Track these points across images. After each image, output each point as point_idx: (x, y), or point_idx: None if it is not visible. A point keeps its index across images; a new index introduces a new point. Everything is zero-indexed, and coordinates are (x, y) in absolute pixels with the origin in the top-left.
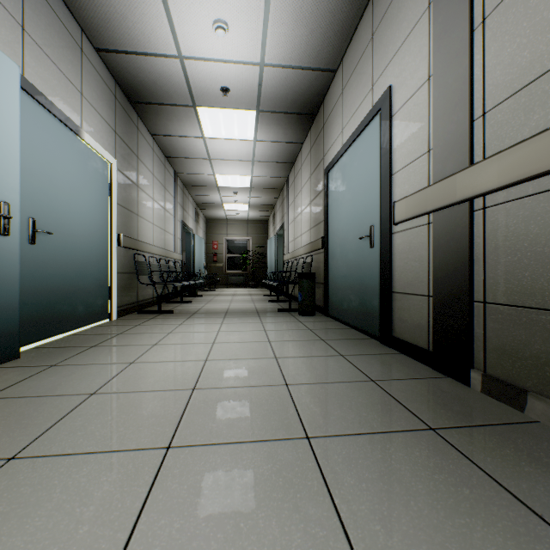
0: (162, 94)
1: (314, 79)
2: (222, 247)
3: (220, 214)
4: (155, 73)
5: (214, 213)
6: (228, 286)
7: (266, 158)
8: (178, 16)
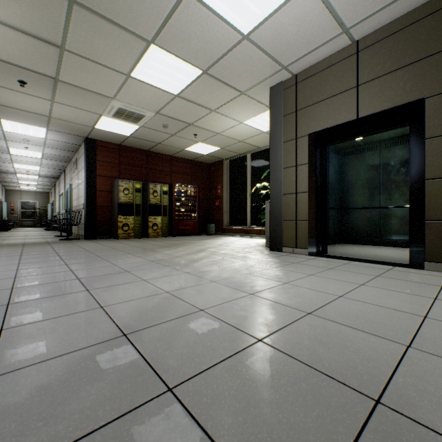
0: (6, 172)
1: (55, 176)
2: (18, 206)
3: (17, 188)
4: (6, 171)
5: (13, 188)
6: (22, 227)
7: (44, 181)
8: (17, 169)
